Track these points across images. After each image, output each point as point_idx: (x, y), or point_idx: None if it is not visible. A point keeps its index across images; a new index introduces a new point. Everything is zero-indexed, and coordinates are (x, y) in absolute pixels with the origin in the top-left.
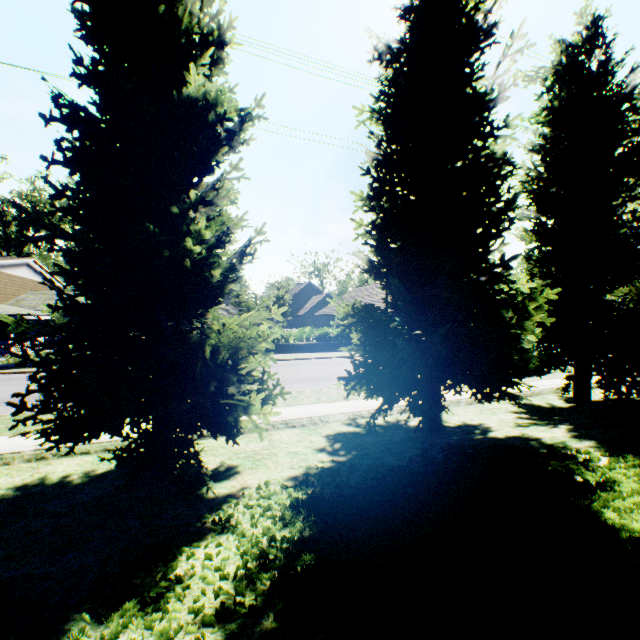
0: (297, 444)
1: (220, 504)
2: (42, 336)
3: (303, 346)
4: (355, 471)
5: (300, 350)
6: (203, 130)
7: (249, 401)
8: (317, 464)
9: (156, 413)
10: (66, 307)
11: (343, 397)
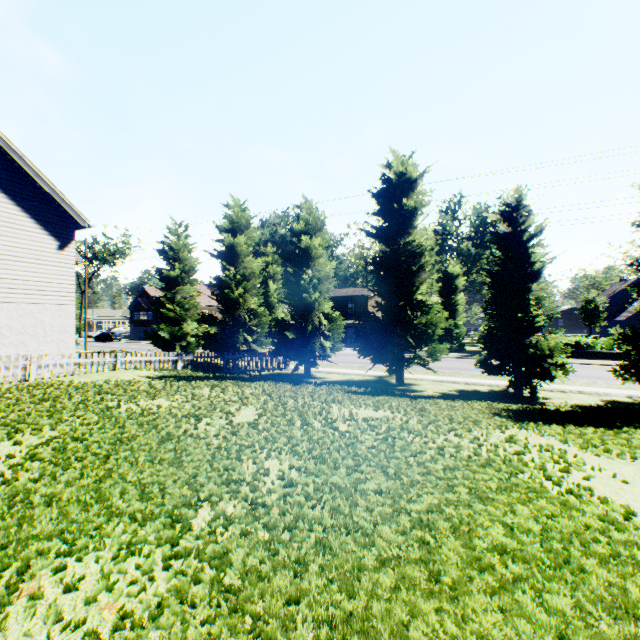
0: (583, 398)
1: (545, 402)
2: (478, 342)
3: (611, 354)
4: (612, 407)
5: (607, 358)
6: (536, 273)
7: (556, 370)
8: (592, 403)
9: (515, 372)
10: (489, 334)
11: (629, 388)
